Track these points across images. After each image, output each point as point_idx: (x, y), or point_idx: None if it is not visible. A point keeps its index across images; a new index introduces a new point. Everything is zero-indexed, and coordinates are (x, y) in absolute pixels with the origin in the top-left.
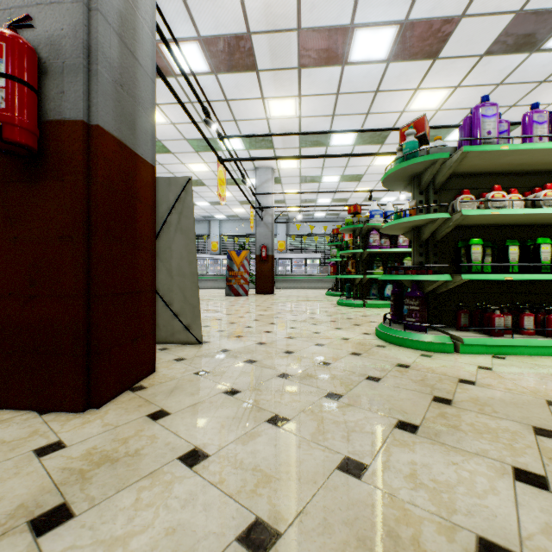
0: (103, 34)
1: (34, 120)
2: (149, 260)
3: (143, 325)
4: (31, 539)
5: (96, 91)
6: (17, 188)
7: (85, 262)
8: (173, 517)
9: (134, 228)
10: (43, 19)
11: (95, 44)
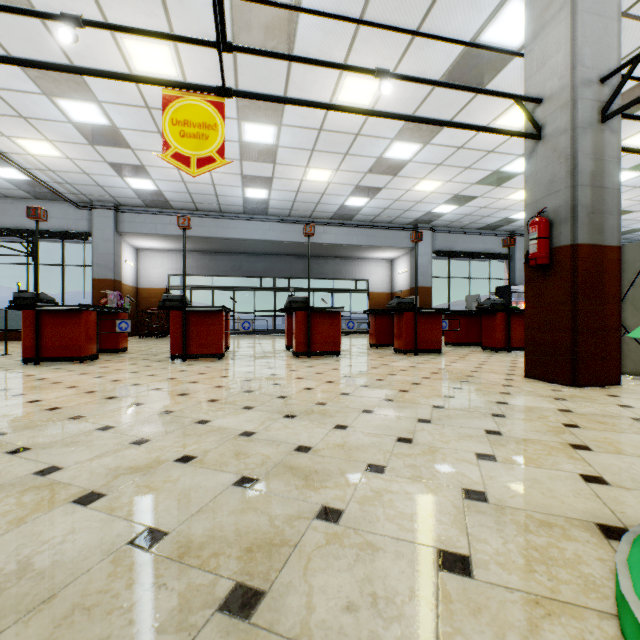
0: (580, 195)
1: (547, 251)
2: (614, 310)
3: (609, 352)
4: (554, 399)
5: (576, 227)
6: (538, 281)
7: (571, 314)
8: (605, 409)
9: (601, 291)
10: (550, 201)
11: (576, 203)
